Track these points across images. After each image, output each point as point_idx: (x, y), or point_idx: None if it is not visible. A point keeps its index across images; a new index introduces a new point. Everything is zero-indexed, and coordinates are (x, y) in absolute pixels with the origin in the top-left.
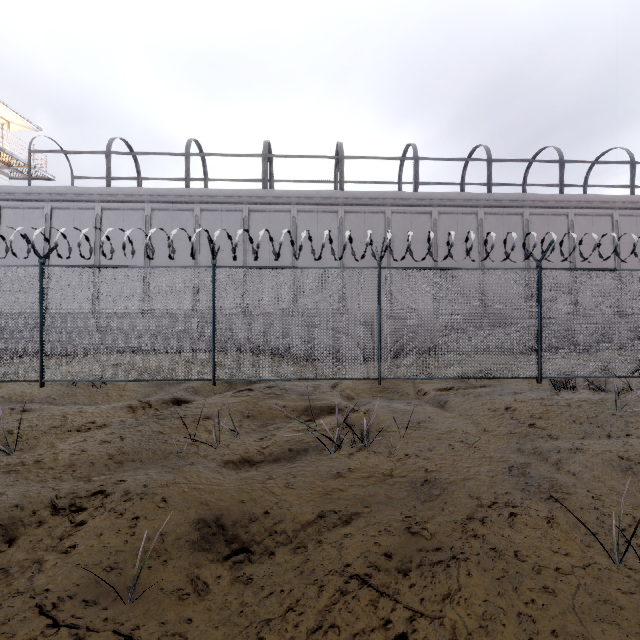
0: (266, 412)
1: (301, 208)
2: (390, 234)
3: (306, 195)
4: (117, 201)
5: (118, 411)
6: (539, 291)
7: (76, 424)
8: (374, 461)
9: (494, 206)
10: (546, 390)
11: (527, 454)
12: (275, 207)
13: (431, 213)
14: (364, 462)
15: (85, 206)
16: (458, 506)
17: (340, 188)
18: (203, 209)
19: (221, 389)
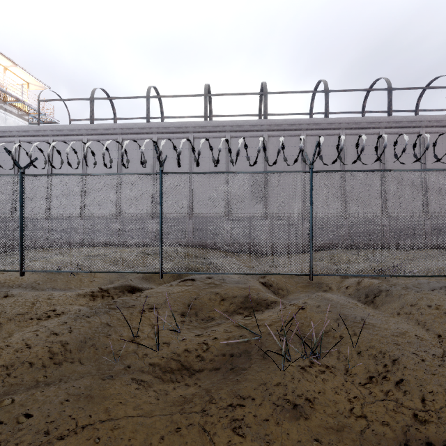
0: (206, 304)
1: (233, 134)
2: (322, 138)
3: (237, 124)
4: (98, 134)
5: (80, 298)
6: None
7: (39, 312)
8: (333, 384)
9: (394, 127)
10: None
11: None
12: (213, 134)
13: (339, 135)
14: (323, 387)
15: (76, 138)
16: None
17: (264, 117)
18: (159, 138)
19: (170, 278)
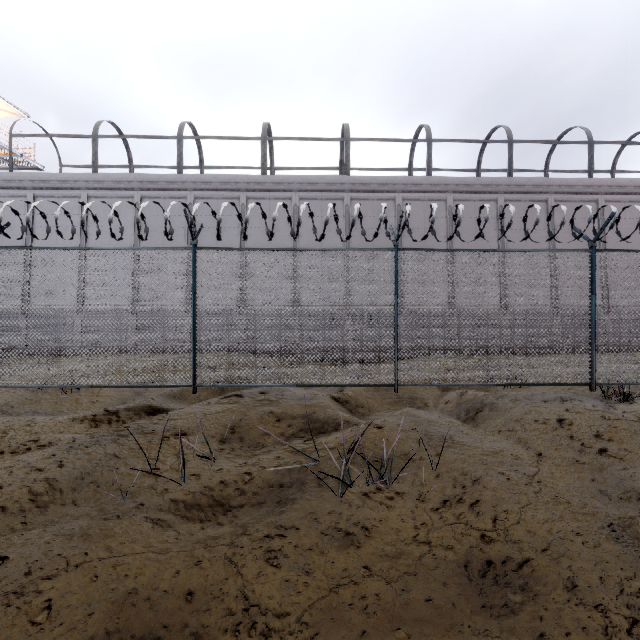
0: (256, 427)
1: (303, 195)
2: (409, 207)
3: (309, 181)
4: (104, 188)
5: (76, 424)
6: (593, 278)
7: (14, 443)
8: (399, 511)
9: (515, 192)
10: (595, 398)
11: (617, 499)
12: (275, 194)
13: (446, 200)
14: (385, 514)
15: (70, 194)
16: (571, 636)
17: (346, 173)
18: (197, 197)
19: (209, 395)
